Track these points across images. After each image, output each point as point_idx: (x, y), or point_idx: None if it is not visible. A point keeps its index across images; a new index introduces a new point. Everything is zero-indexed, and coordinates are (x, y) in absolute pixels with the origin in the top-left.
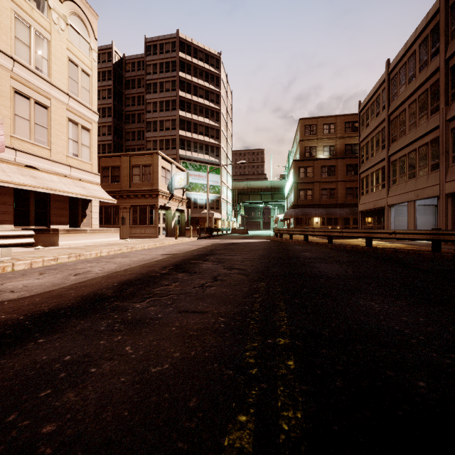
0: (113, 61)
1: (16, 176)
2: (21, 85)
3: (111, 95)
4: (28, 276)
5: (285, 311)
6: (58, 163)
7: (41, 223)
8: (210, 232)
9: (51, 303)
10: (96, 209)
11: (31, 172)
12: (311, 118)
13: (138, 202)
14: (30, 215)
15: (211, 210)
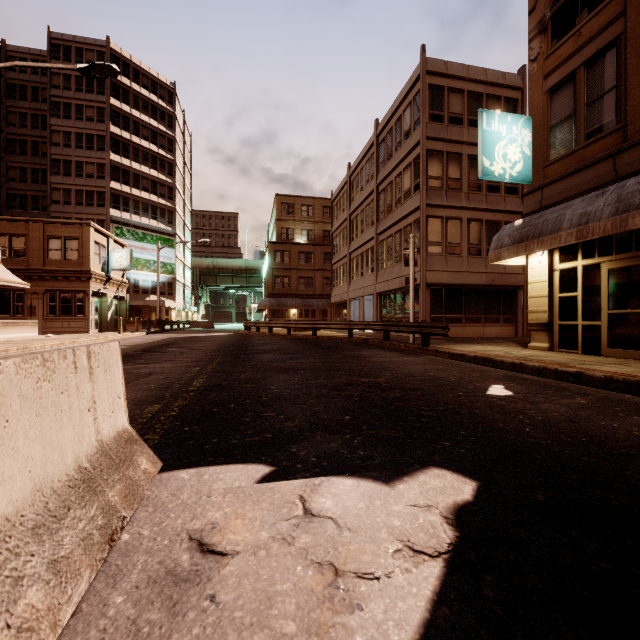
0: None
1: None
2: None
3: None
4: None
5: (221, 358)
6: None
7: None
8: (162, 326)
9: None
10: None
11: None
12: (288, 196)
13: (58, 287)
14: None
15: (161, 295)
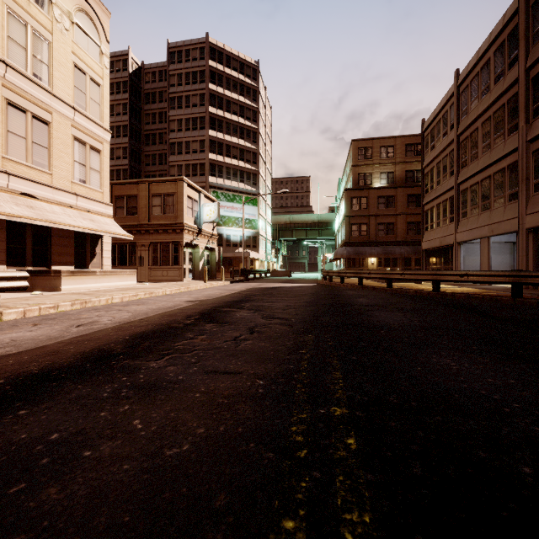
0: (129, 70)
1: (9, 206)
2: (16, 95)
3: (127, 111)
4: (18, 327)
5: (340, 370)
6: (61, 191)
7: (40, 263)
8: (246, 275)
9: (43, 362)
10: (108, 246)
11: (28, 201)
12: (365, 139)
13: (159, 239)
14: (27, 254)
15: (247, 248)
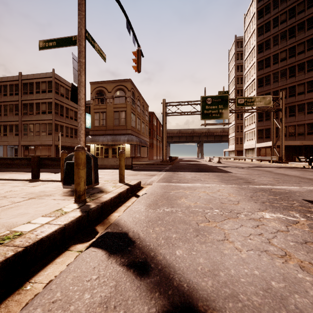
0: None
1: None
2: None
3: None
4: None
5: None
6: None
7: None
8: None
9: None
10: None
11: None
12: None
13: None
14: None
15: None
